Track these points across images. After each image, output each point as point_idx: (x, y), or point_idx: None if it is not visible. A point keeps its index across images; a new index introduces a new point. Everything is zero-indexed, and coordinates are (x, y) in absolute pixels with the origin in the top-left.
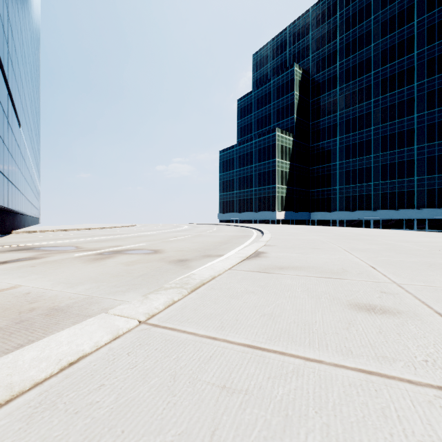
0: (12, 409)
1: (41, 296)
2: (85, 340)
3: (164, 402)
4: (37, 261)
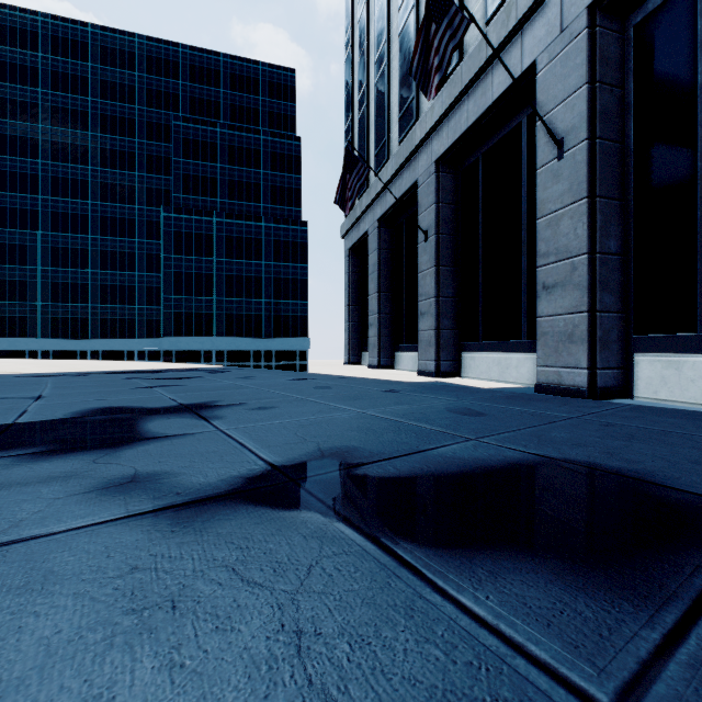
0: None
1: None
2: None
3: None
4: None
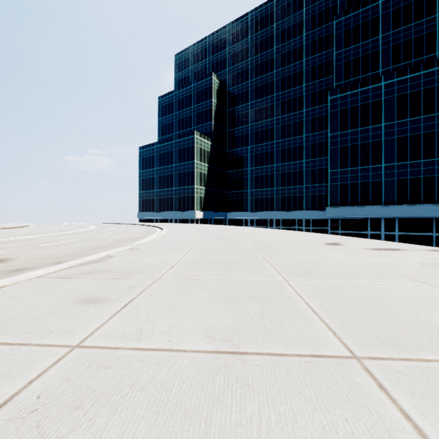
0: None
1: None
2: None
3: None
4: None
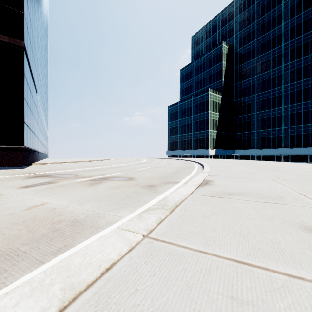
0: (78, 306)
1: (63, 211)
2: (111, 250)
3: (190, 308)
4: (53, 185)
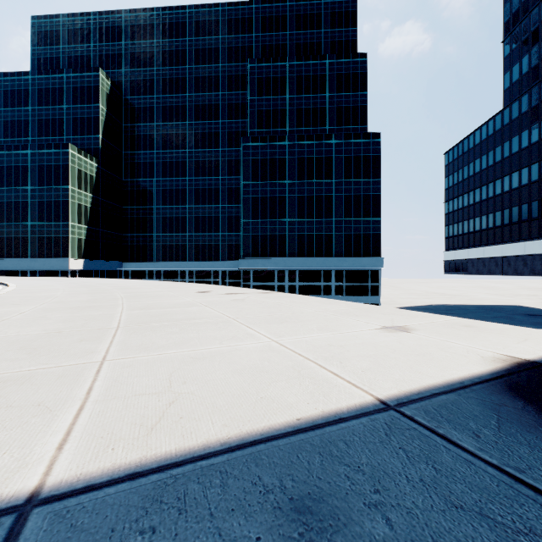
0: None
1: None
2: None
3: None
4: None
